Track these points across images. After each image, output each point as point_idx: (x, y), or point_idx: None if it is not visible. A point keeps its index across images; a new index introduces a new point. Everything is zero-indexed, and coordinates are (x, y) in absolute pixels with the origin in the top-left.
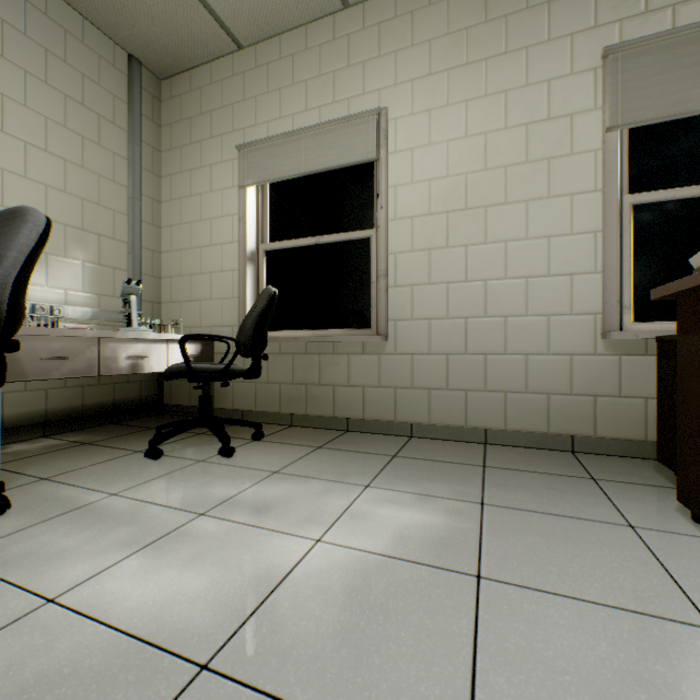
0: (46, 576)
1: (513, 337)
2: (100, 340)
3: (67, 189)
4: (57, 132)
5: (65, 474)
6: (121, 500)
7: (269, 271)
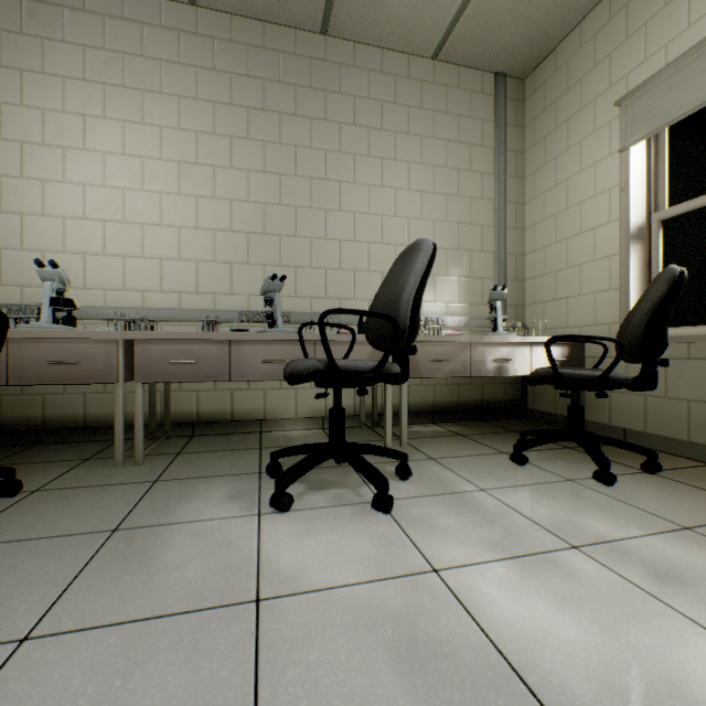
0: (432, 546)
1: None
2: (470, 345)
3: (446, 219)
4: (440, 175)
5: (445, 458)
6: (488, 498)
7: (667, 247)
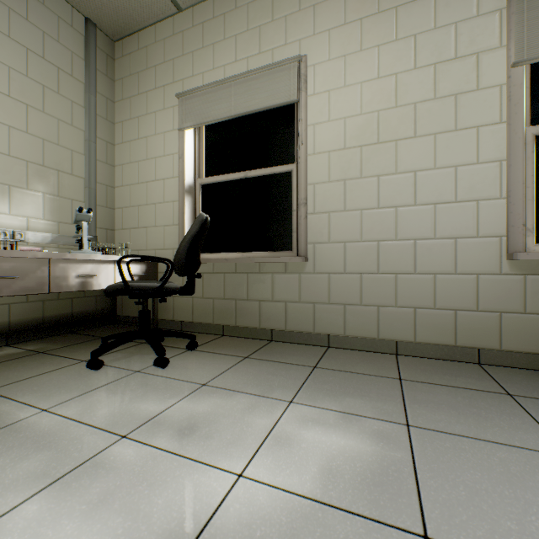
0: None
1: (422, 258)
2: (50, 261)
3: (28, 130)
4: (19, 81)
5: (8, 385)
6: (49, 417)
7: (204, 202)
